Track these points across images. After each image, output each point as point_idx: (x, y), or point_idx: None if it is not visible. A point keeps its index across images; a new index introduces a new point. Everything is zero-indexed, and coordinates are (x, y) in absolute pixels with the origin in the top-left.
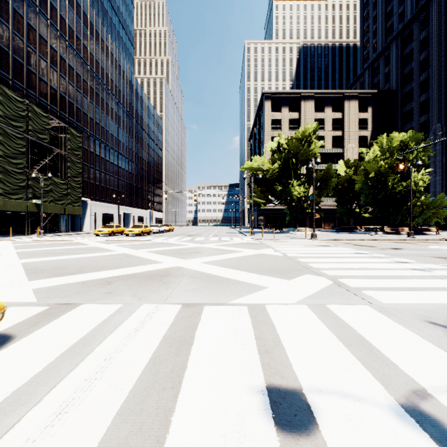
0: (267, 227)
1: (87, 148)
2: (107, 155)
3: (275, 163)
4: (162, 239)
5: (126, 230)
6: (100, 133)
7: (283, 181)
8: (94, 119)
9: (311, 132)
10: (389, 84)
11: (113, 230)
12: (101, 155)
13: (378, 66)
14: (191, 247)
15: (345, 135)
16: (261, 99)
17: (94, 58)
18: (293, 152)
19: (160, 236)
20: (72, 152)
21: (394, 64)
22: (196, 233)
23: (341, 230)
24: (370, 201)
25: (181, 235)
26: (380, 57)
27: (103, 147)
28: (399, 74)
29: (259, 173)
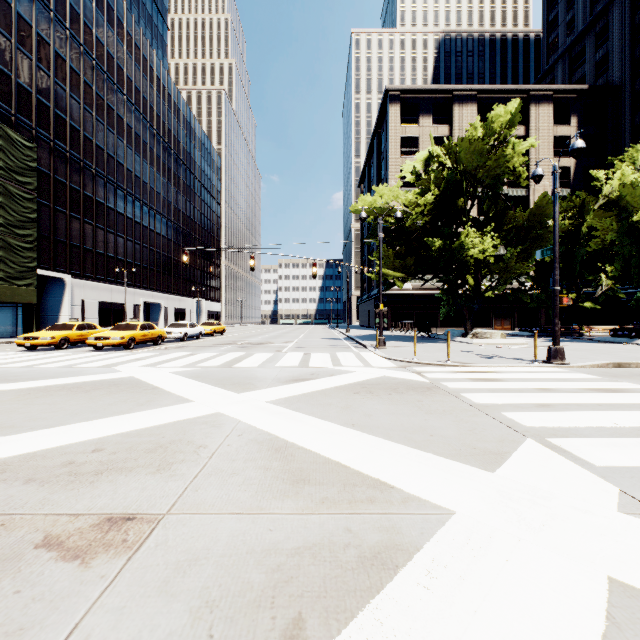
0: (396, 327)
1: (65, 181)
2: (111, 199)
3: (427, 190)
4: (156, 360)
5: (90, 337)
6: (95, 158)
7: (442, 230)
8: (81, 130)
9: (505, 124)
10: (605, 78)
11: (68, 336)
12: (97, 197)
13: (581, 51)
14: (168, 424)
15: (531, 164)
16: (383, 103)
17: (81, 18)
18: (468, 165)
19: (175, 349)
20: (11, 176)
21: (617, 41)
22: (262, 340)
23: (543, 332)
24: (633, 272)
25: (223, 346)
26: (586, 35)
27: (100, 183)
28: (628, 56)
29: (396, 207)
